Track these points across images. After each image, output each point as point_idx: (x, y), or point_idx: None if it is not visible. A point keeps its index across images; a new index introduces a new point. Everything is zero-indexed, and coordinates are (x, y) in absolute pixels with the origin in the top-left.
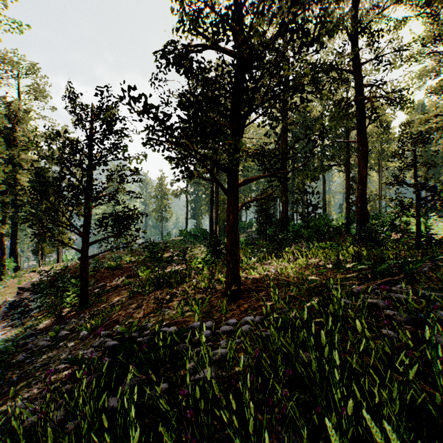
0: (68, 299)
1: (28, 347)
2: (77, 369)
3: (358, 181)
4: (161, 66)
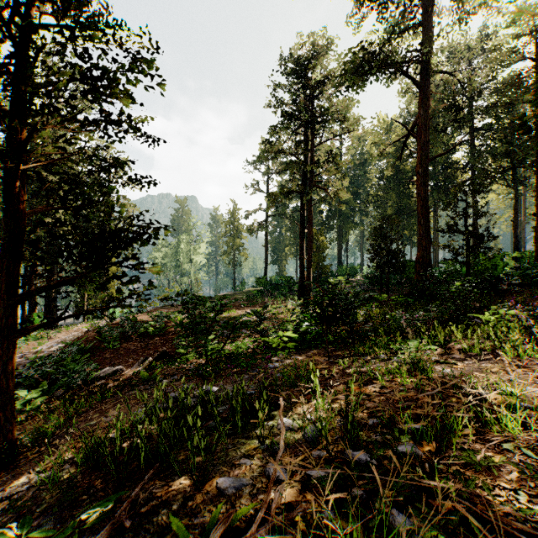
0: (27, 408)
1: None
2: None
3: None
4: None
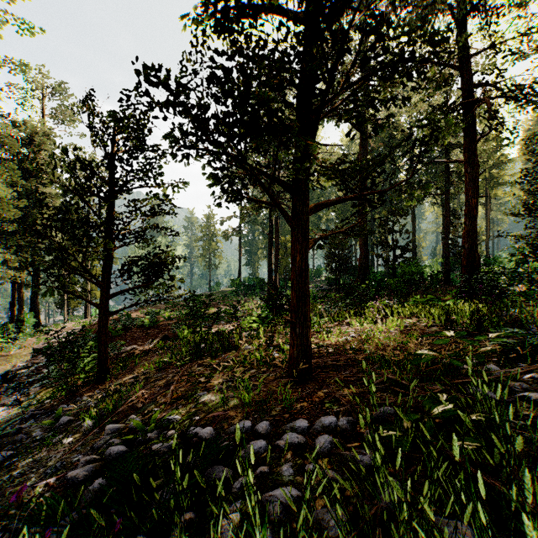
0: (86, 366)
1: (18, 438)
2: (60, 493)
3: (464, 213)
4: (196, 41)
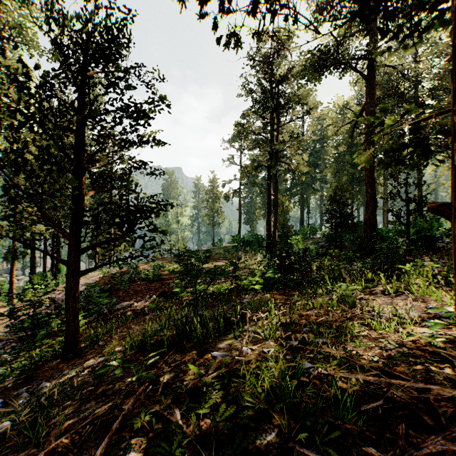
0: None
1: None
2: None
3: None
4: None
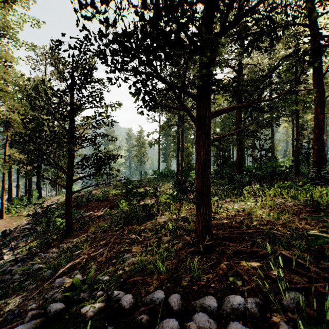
0: (61, 225)
1: (5, 279)
2: None
3: (314, 125)
4: None
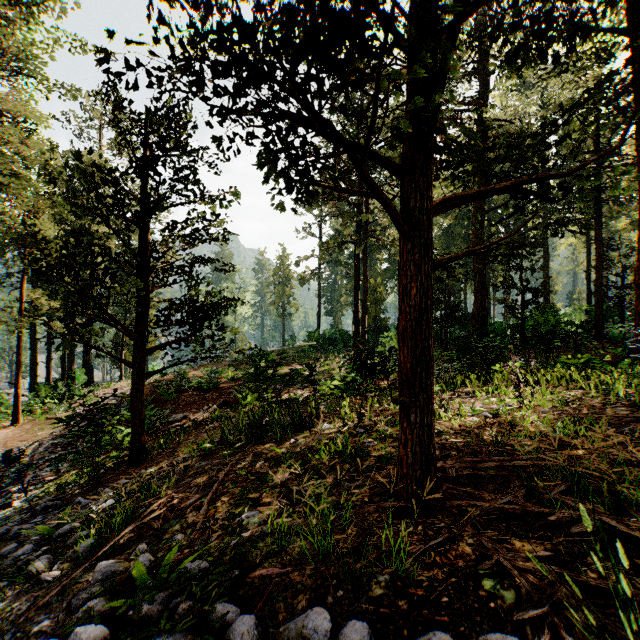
0: (125, 440)
1: (4, 552)
2: None
3: (637, 238)
4: None
